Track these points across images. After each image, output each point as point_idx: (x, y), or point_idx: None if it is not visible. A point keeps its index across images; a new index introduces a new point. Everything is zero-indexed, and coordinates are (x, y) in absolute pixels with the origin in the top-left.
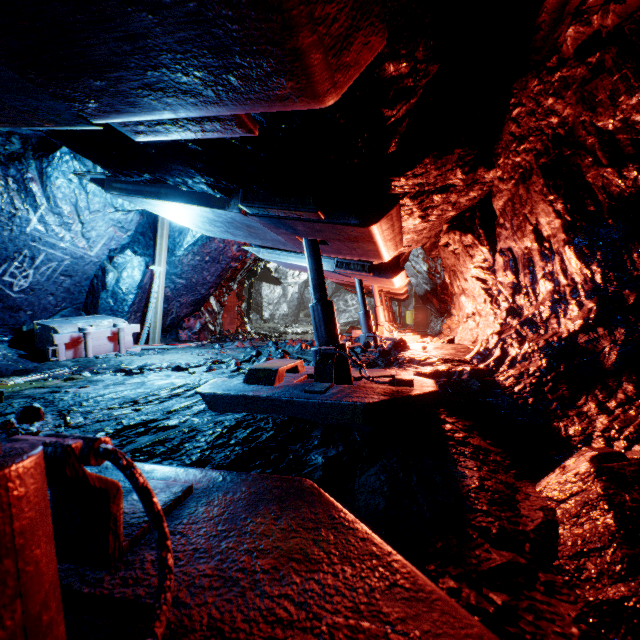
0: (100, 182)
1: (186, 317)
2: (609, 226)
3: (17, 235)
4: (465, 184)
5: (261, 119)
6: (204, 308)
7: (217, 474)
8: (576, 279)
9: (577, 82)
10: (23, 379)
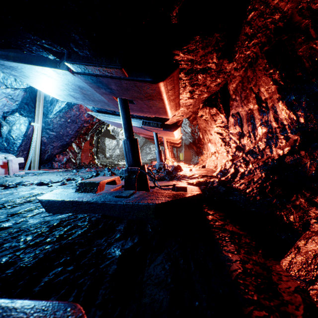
0: None
1: (57, 154)
2: (313, 83)
3: None
4: (216, 70)
5: None
6: (69, 150)
7: None
8: (284, 122)
9: None
10: None
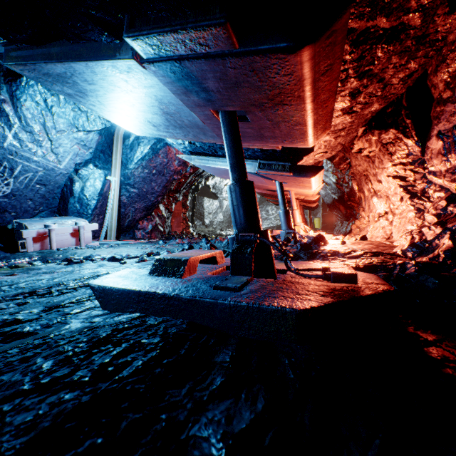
0: (3, 57)
1: (140, 220)
2: None
3: None
4: (416, 35)
5: None
6: (155, 213)
7: None
8: None
9: None
10: None
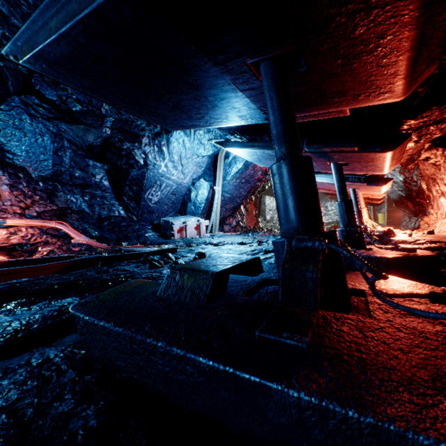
0: (220, 143)
1: (228, 217)
2: None
3: (155, 174)
4: None
5: None
6: (237, 212)
7: None
8: None
9: None
10: (167, 246)
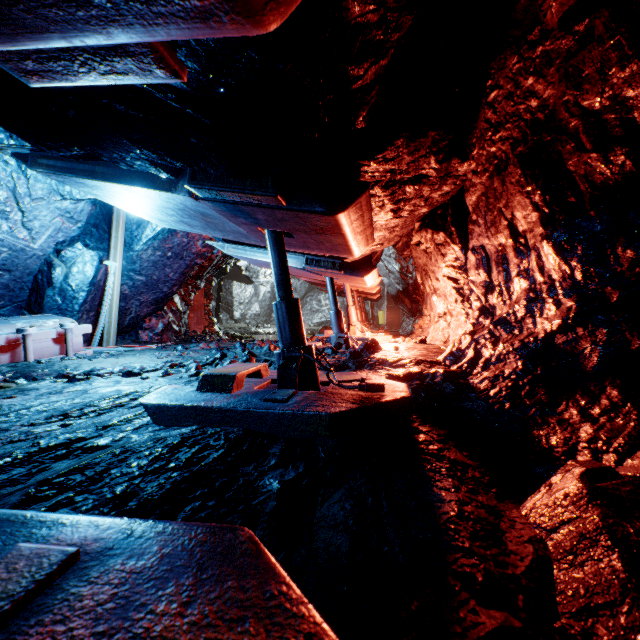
0: (24, 157)
1: (147, 317)
2: (591, 218)
3: None
4: (438, 176)
5: (196, 67)
6: (167, 307)
7: (125, 525)
8: (554, 276)
9: (561, 56)
10: None
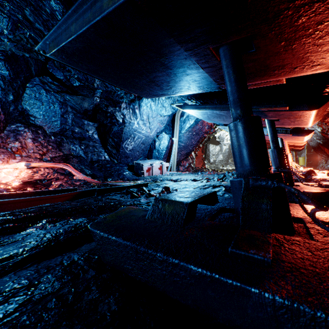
0: (179, 106)
1: (182, 160)
2: None
3: (130, 129)
4: None
5: None
6: (189, 156)
7: None
8: None
9: None
10: (139, 181)
